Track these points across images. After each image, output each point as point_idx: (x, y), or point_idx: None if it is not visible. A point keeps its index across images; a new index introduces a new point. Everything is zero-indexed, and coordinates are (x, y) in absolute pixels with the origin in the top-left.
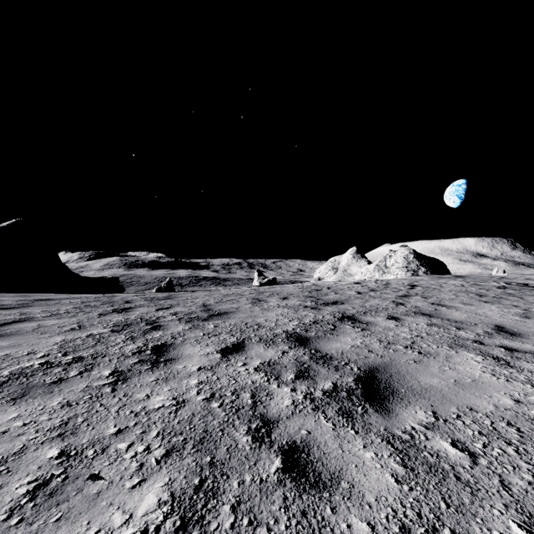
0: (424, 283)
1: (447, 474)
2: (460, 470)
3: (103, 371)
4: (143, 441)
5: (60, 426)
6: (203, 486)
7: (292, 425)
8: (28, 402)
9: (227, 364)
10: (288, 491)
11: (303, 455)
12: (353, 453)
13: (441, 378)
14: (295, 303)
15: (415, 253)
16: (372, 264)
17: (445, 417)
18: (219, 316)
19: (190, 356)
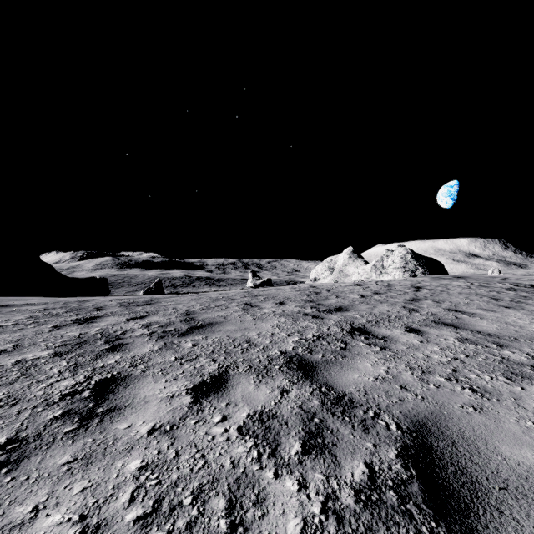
0: (427, 284)
1: None
2: None
3: None
4: None
5: None
6: None
7: None
8: None
9: (197, 418)
10: None
11: None
12: None
13: None
14: (293, 309)
15: (412, 253)
16: (369, 265)
17: None
18: (202, 329)
19: (145, 402)
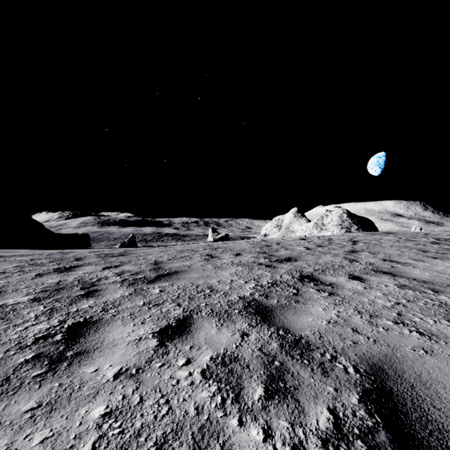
0: (362, 239)
1: None
2: None
3: None
4: None
5: None
6: None
7: None
8: None
9: (162, 361)
10: None
11: None
12: None
13: None
14: (249, 260)
15: (348, 212)
16: (311, 222)
17: None
18: (168, 277)
19: (113, 345)
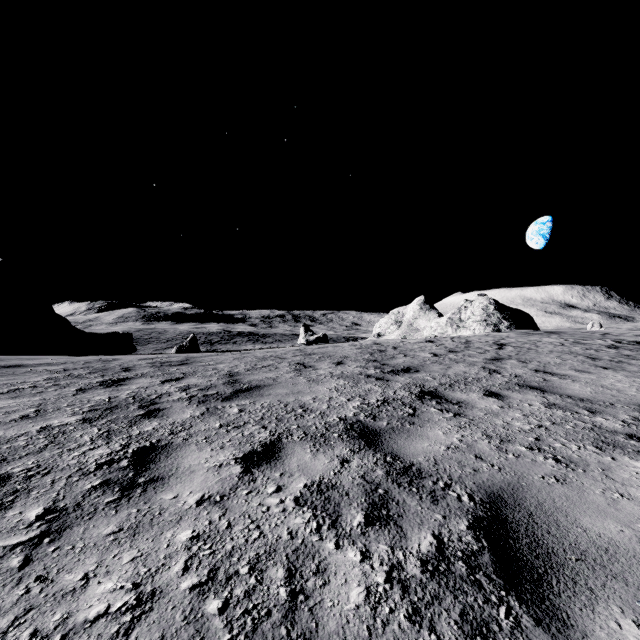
0: (513, 341)
1: None
2: None
3: (29, 510)
4: None
5: None
6: None
7: None
8: None
9: (249, 488)
10: None
11: None
12: None
13: (619, 520)
14: (354, 370)
15: (496, 303)
16: (444, 317)
17: None
18: (248, 392)
19: (190, 472)
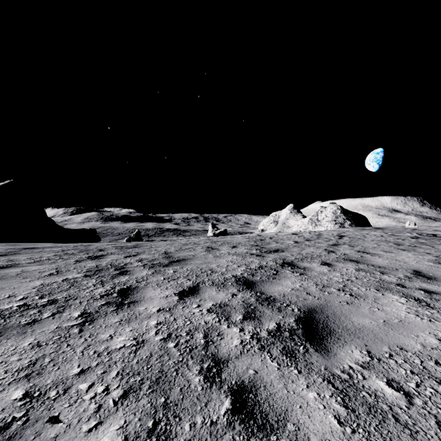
0: (350, 234)
1: (386, 415)
2: (397, 410)
3: (73, 313)
4: (103, 382)
5: (28, 367)
6: (156, 428)
7: (240, 364)
8: (2, 343)
9: (183, 305)
10: (237, 434)
11: (251, 395)
12: (297, 393)
13: (372, 318)
14: (243, 251)
15: (341, 209)
16: (306, 218)
17: (379, 356)
18: (178, 262)
19: (151, 299)
